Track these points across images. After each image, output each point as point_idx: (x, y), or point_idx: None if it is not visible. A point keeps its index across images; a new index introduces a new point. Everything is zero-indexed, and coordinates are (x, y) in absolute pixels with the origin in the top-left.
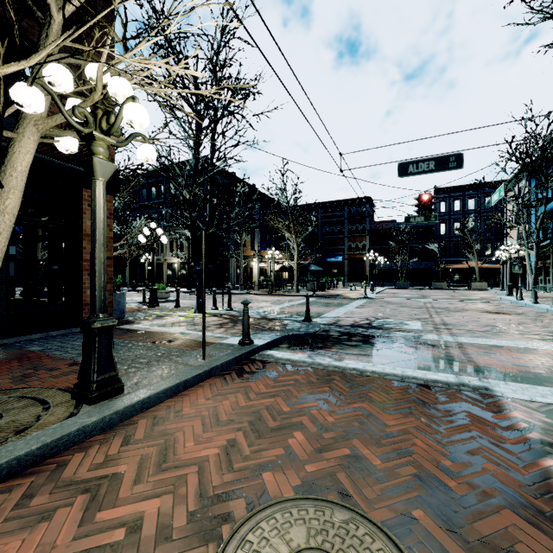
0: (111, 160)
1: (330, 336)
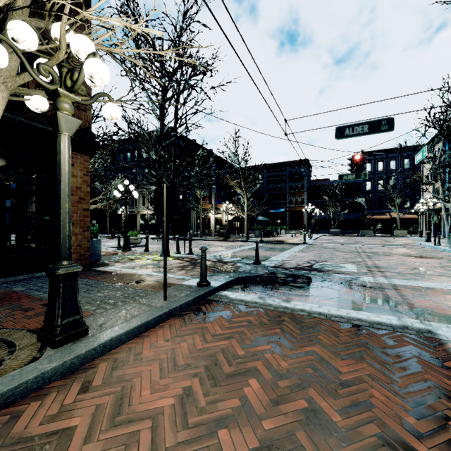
0: (88, 125)
1: (277, 278)
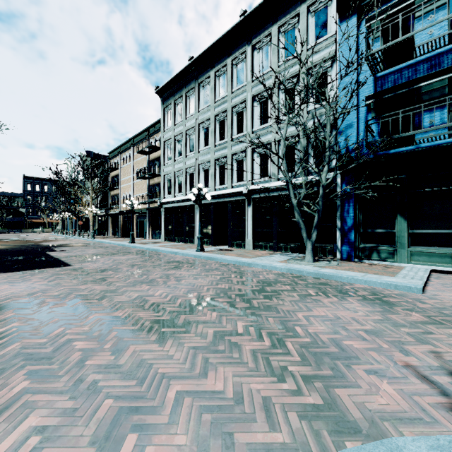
0: None
1: None
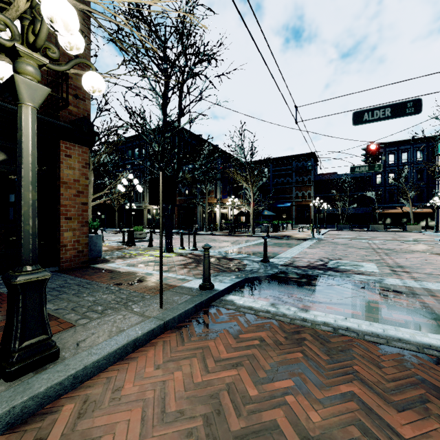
0: (87, 115)
1: (289, 279)
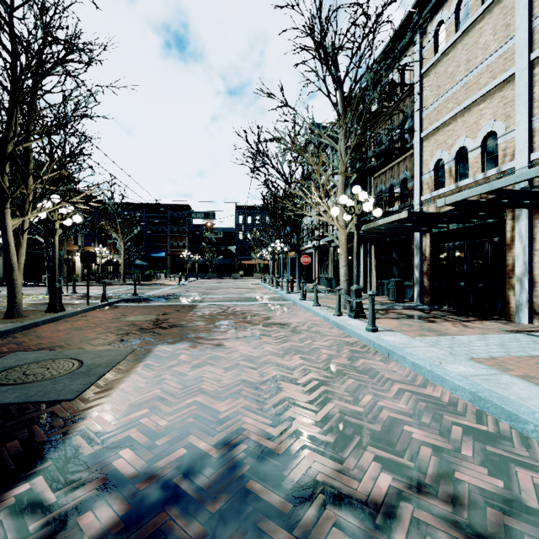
0: None
1: (148, 299)
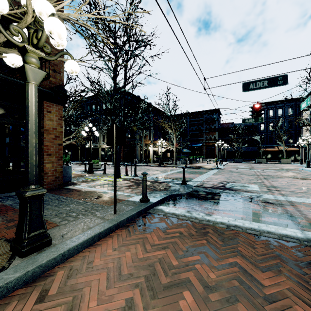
0: (61, 83)
1: (200, 195)
